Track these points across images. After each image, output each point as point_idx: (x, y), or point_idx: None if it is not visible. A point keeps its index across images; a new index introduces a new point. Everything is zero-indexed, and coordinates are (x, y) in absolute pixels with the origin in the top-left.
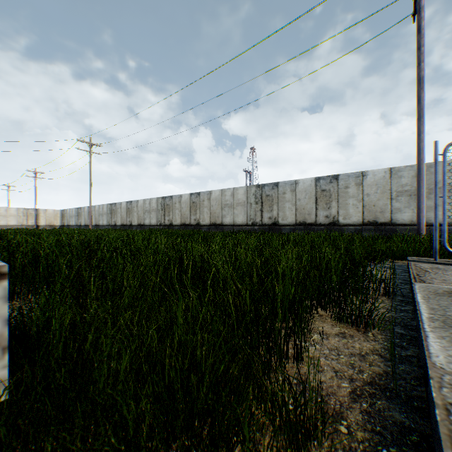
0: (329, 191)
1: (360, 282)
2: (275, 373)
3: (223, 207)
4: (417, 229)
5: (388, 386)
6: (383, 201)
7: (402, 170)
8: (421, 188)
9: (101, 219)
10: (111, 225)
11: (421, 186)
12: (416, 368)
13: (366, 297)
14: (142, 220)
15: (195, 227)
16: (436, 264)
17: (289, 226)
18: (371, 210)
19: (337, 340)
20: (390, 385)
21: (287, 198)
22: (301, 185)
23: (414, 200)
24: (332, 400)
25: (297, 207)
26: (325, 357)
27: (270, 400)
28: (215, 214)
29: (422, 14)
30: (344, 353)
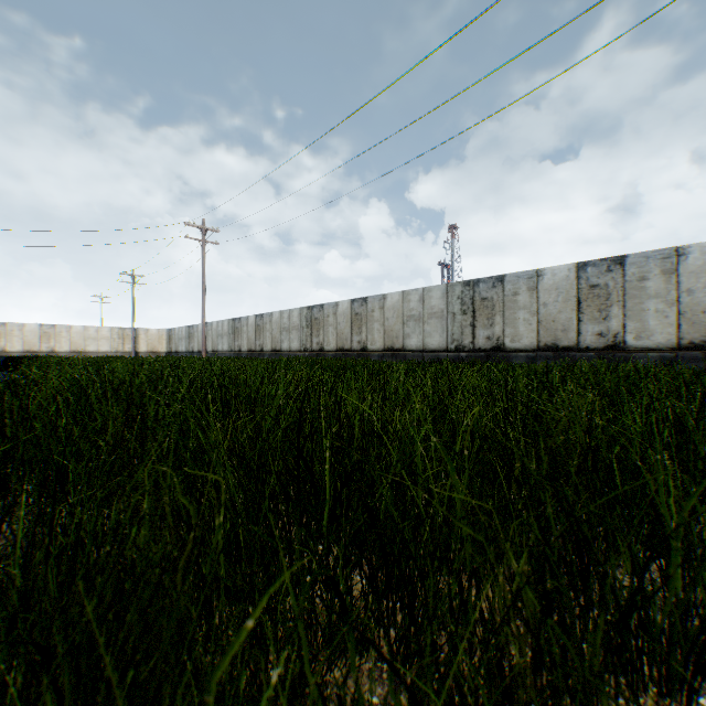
0: (605, 286)
1: None
2: None
3: (406, 322)
4: None
5: None
6: None
7: None
8: None
9: (220, 343)
10: (233, 352)
11: None
12: None
13: None
14: (278, 344)
15: (359, 355)
16: None
17: (525, 352)
18: (697, 320)
19: None
20: None
21: (521, 303)
22: (549, 278)
23: None
24: None
25: (541, 318)
26: None
27: None
28: (391, 332)
29: None
30: None
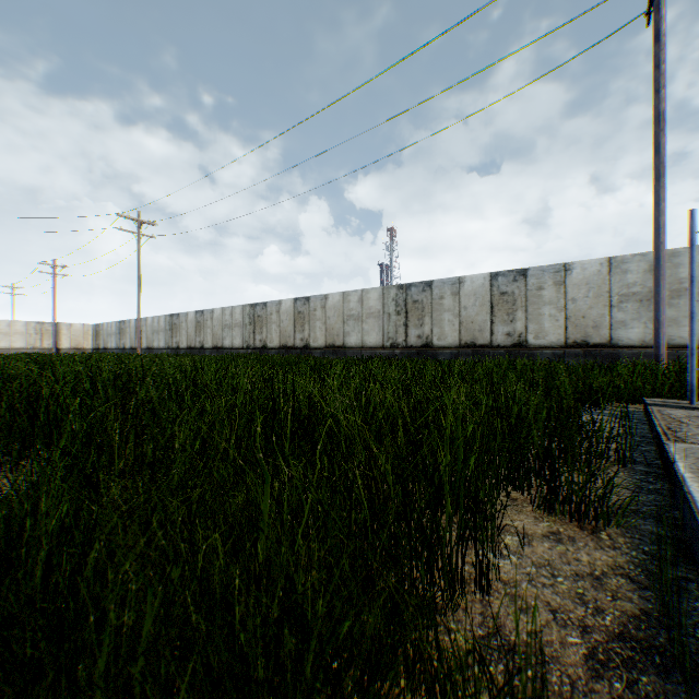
0: (512, 294)
1: (578, 441)
2: (443, 614)
3: (346, 321)
4: (654, 354)
5: (656, 643)
6: (597, 310)
7: (629, 261)
8: (661, 288)
9: (156, 339)
10: (171, 348)
11: (661, 285)
12: (698, 603)
13: (596, 470)
14: (219, 341)
15: (302, 351)
16: (695, 410)
17: (450, 349)
18: (579, 323)
19: (548, 546)
20: (658, 640)
21: (447, 306)
22: (469, 285)
23: (647, 308)
24: (554, 675)
25: (462, 319)
26: (531, 581)
27: (440, 684)
28: (333, 330)
29: (663, 12)
30: (563, 573)
